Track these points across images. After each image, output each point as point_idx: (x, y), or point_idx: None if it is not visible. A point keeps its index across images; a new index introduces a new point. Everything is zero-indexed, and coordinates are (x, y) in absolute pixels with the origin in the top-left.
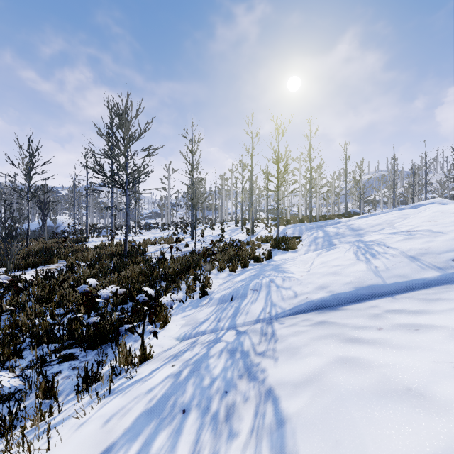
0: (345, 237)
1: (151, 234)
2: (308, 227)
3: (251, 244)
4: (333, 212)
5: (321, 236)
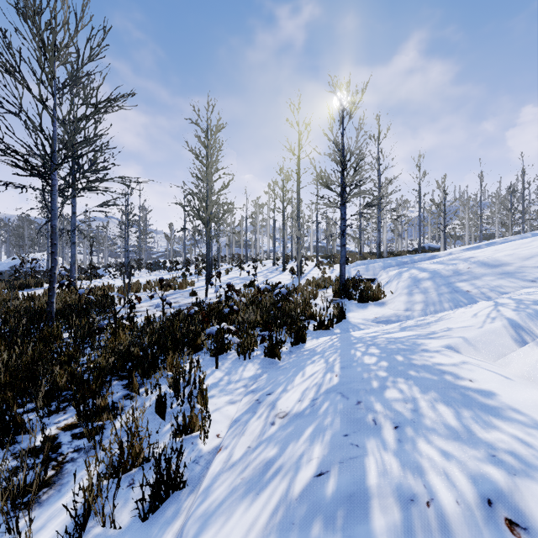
0: (482, 279)
1: (152, 276)
2: (385, 264)
3: (302, 291)
4: (399, 248)
5: (426, 277)
